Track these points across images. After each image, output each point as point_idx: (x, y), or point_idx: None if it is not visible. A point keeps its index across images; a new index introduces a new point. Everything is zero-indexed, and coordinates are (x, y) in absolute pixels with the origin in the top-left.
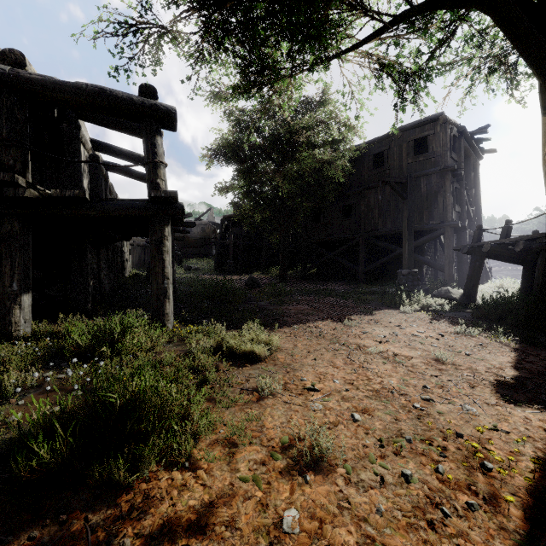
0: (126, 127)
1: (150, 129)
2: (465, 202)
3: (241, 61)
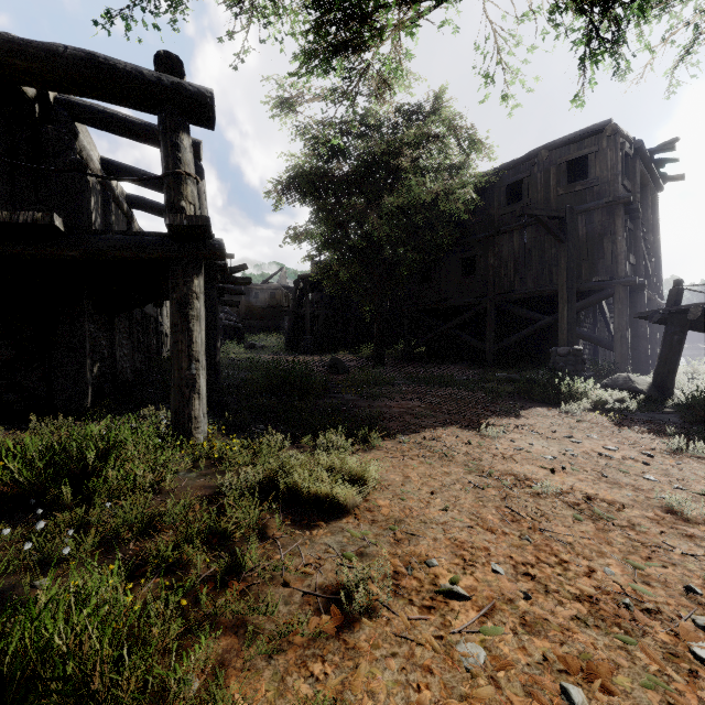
0: (146, 133)
1: (170, 121)
2: (642, 250)
3: (315, 4)
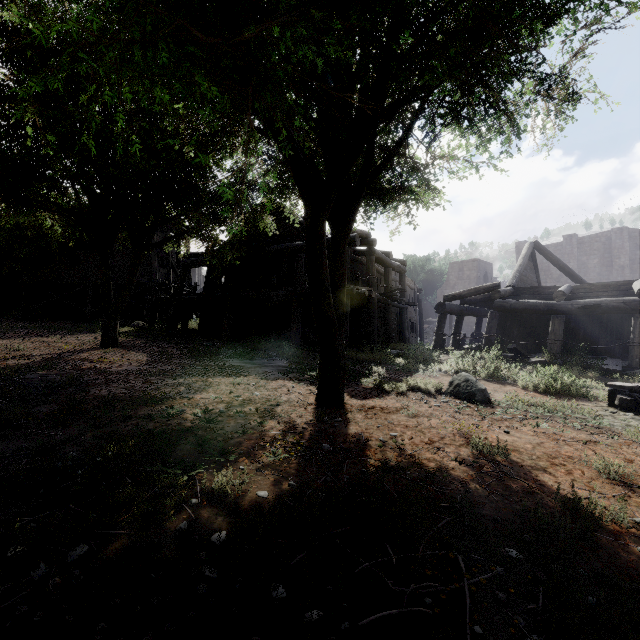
0: None
1: None
2: (170, 267)
3: None
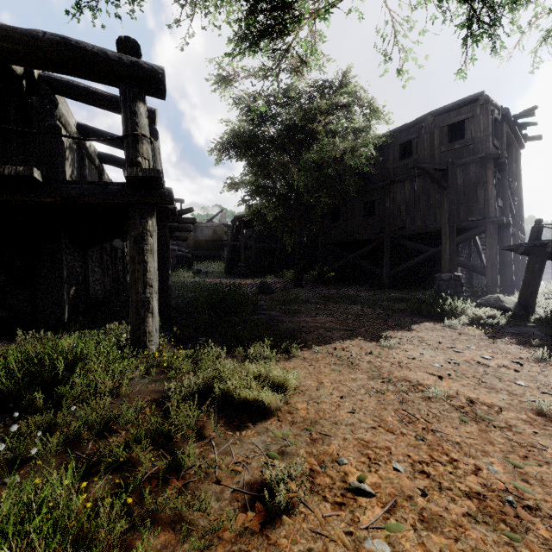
0: (112, 103)
1: (129, 92)
2: (508, 196)
3: None
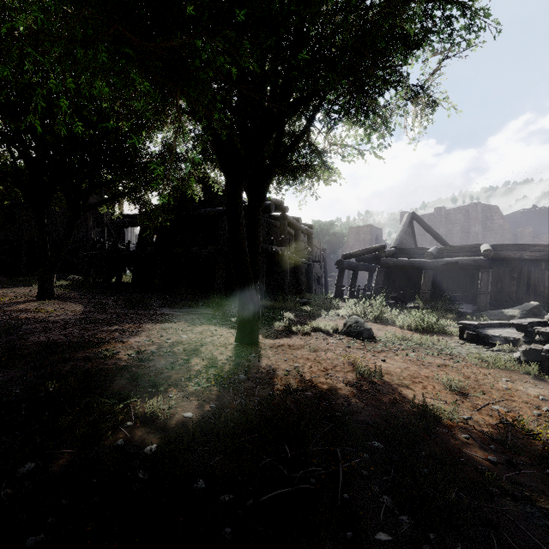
0: None
1: None
2: (105, 226)
3: None
